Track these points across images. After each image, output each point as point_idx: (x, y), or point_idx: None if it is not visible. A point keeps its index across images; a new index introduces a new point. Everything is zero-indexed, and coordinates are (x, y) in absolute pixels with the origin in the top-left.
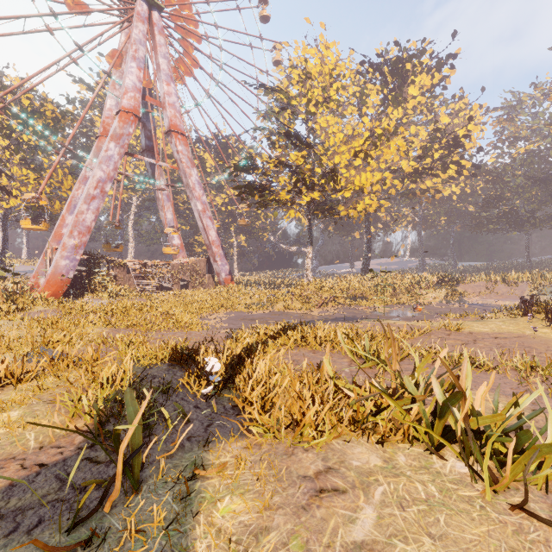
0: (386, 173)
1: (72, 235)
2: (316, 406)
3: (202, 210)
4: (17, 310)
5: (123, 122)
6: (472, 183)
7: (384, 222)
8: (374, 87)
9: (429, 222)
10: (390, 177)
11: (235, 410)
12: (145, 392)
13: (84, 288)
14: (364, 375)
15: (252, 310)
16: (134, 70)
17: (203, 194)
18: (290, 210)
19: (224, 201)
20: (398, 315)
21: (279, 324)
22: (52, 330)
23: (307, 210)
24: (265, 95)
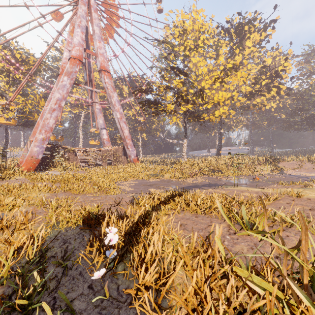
0: (234, 92)
1: (40, 132)
2: (220, 313)
3: (120, 117)
4: (2, 178)
5: (72, 64)
6: (283, 101)
7: (229, 125)
8: (224, 42)
9: (257, 125)
10: (236, 94)
11: (128, 295)
12: (36, 274)
13: (49, 164)
14: (245, 243)
15: (149, 178)
16: (79, 33)
17: (120, 108)
18: (173, 117)
19: (134, 113)
20: (244, 182)
21: (168, 191)
22: (8, 195)
23: (184, 117)
24: (157, 46)
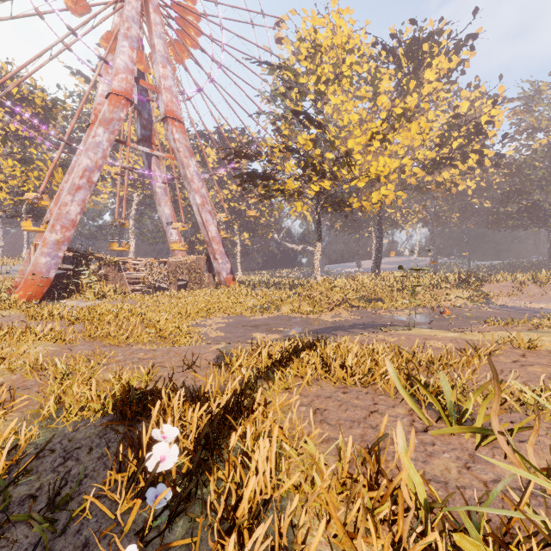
0: (406, 160)
1: (53, 229)
2: None
3: (201, 203)
4: None
5: (113, 105)
6: (487, 177)
7: (394, 219)
8: (387, 72)
9: (442, 219)
10: (410, 163)
11: None
12: None
13: (70, 288)
14: (451, 455)
15: (254, 313)
16: (125, 49)
17: (202, 186)
18: (297, 203)
19: (227, 197)
20: (426, 320)
21: (289, 340)
22: None
23: (316, 203)
24: (269, 74)
